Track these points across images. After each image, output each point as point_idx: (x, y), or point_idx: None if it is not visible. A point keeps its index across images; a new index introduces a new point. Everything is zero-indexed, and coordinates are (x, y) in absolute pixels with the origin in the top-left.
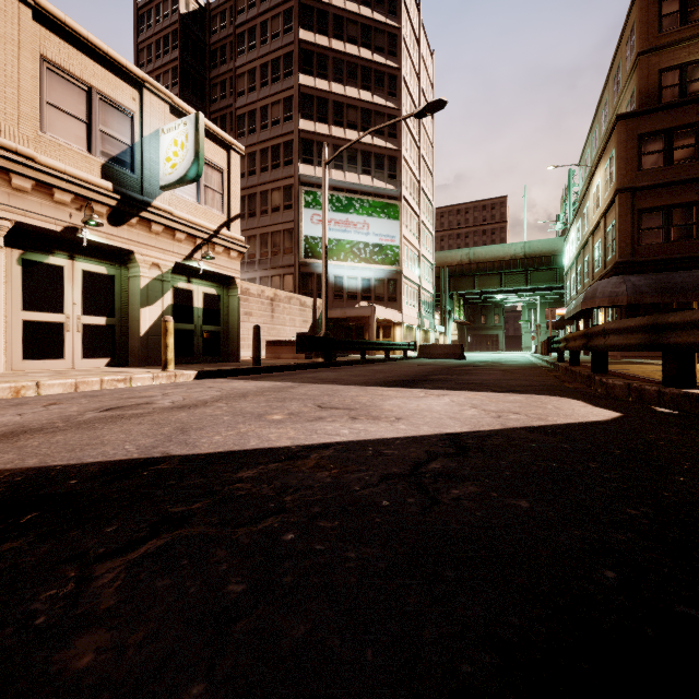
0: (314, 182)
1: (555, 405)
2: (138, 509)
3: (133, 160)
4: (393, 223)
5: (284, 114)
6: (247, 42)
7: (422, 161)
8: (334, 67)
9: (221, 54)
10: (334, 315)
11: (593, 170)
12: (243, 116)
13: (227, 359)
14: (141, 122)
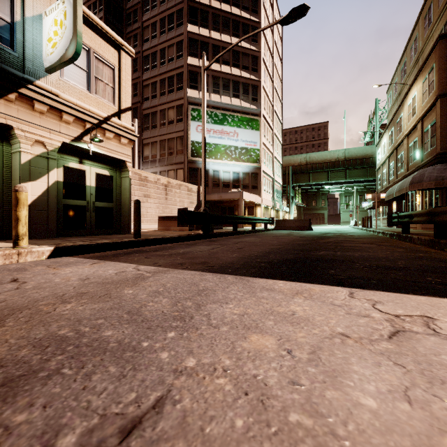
0: (198, 103)
1: None
2: None
3: (13, 37)
4: (255, 132)
5: (177, 53)
6: (150, 3)
7: (274, 91)
8: (213, 19)
9: (133, 15)
10: (213, 198)
11: (409, 87)
12: (147, 56)
13: (120, 232)
14: (23, 3)
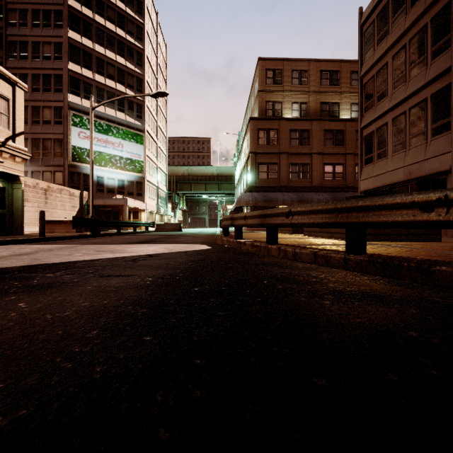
0: (80, 109)
1: (195, 246)
2: (51, 269)
3: None
4: (140, 146)
5: (55, 53)
6: None
7: (159, 109)
8: (97, 33)
9: None
10: (97, 203)
11: (243, 139)
12: (14, 42)
13: (12, 233)
14: None
